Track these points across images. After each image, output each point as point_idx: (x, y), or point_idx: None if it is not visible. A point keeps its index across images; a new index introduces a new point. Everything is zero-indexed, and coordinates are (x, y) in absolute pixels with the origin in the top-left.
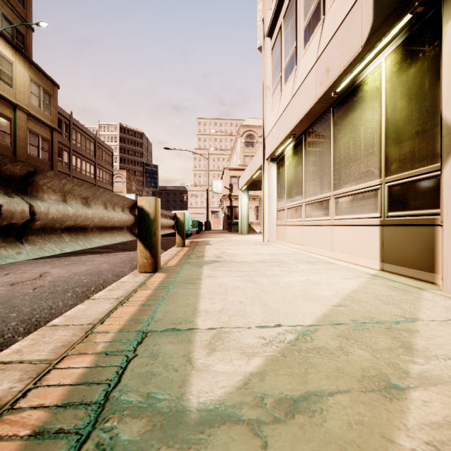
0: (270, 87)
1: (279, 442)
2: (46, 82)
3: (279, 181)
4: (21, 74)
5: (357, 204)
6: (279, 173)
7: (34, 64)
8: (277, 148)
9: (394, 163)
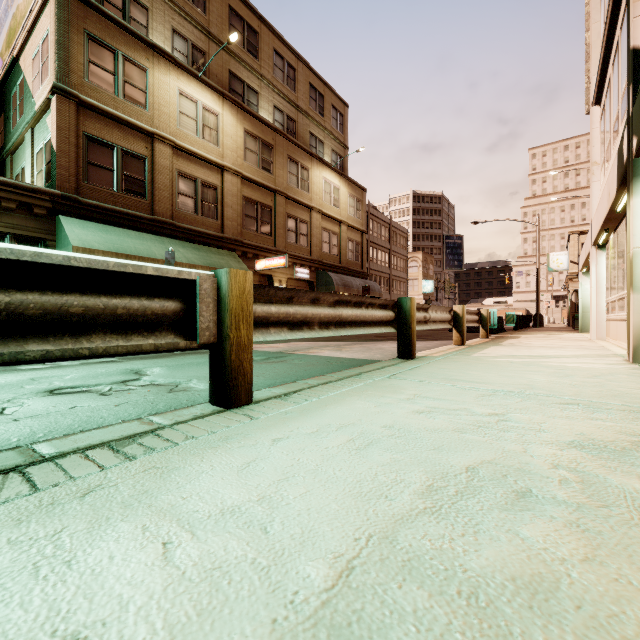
0: (598, 162)
1: (486, 357)
2: (358, 191)
3: (606, 270)
4: (343, 194)
5: None
6: (606, 261)
7: (351, 180)
8: (597, 238)
9: None
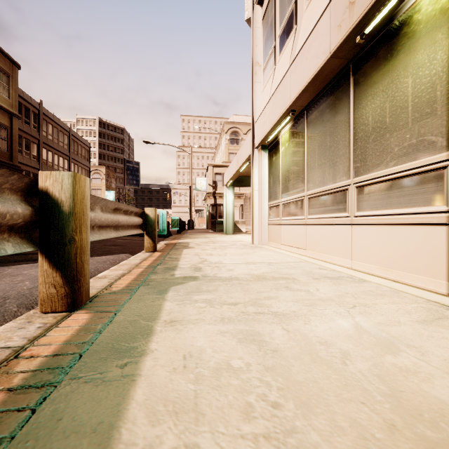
0: (260, 63)
1: None
2: (4, 61)
3: (271, 172)
4: None
5: (399, 193)
6: (271, 162)
7: None
8: (270, 131)
9: None
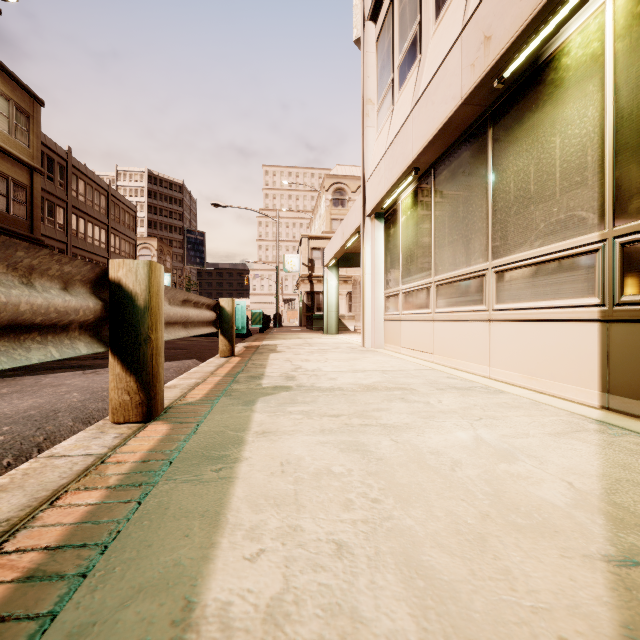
0: (373, 101)
1: None
2: (22, 95)
3: (389, 249)
4: None
5: (545, 282)
6: (389, 236)
7: (0, 64)
8: (386, 195)
9: (639, 195)
